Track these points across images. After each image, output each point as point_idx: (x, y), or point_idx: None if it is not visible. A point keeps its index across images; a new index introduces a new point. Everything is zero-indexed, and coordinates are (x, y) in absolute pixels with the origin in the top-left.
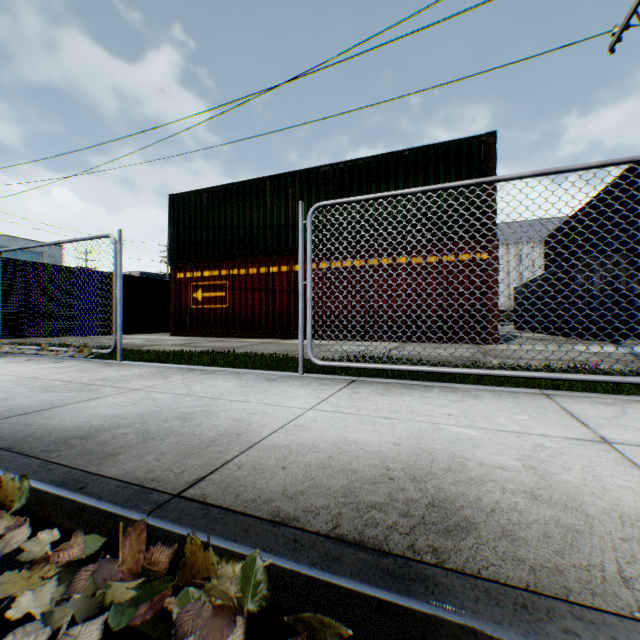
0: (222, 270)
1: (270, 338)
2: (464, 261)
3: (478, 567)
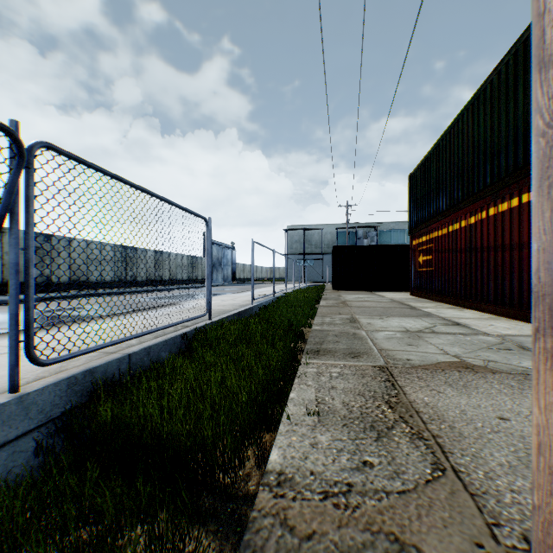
0: (430, 234)
1: (453, 304)
2: None
3: None
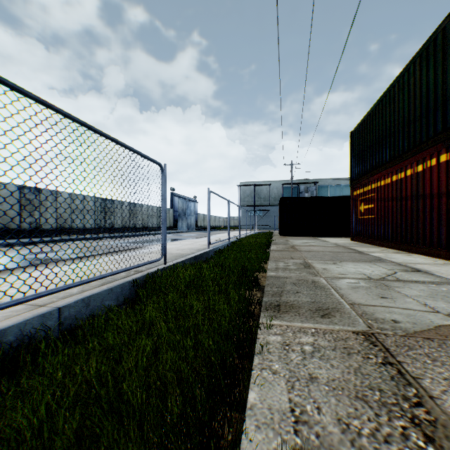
0: (371, 184)
1: (397, 249)
2: None
3: None
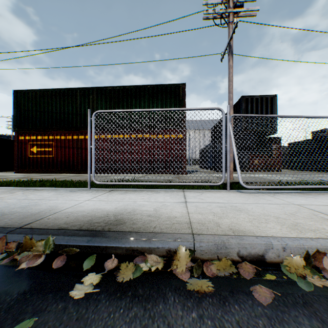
0: (50, 136)
1: (79, 173)
2: (173, 138)
3: (119, 230)
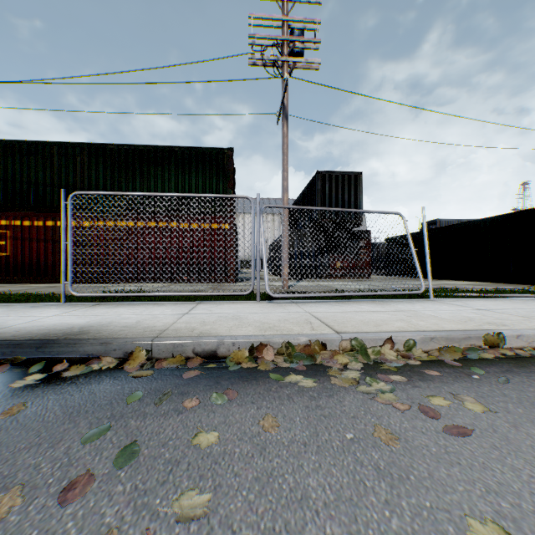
0: (3, 220)
1: (58, 283)
2: (215, 228)
3: (78, 338)
